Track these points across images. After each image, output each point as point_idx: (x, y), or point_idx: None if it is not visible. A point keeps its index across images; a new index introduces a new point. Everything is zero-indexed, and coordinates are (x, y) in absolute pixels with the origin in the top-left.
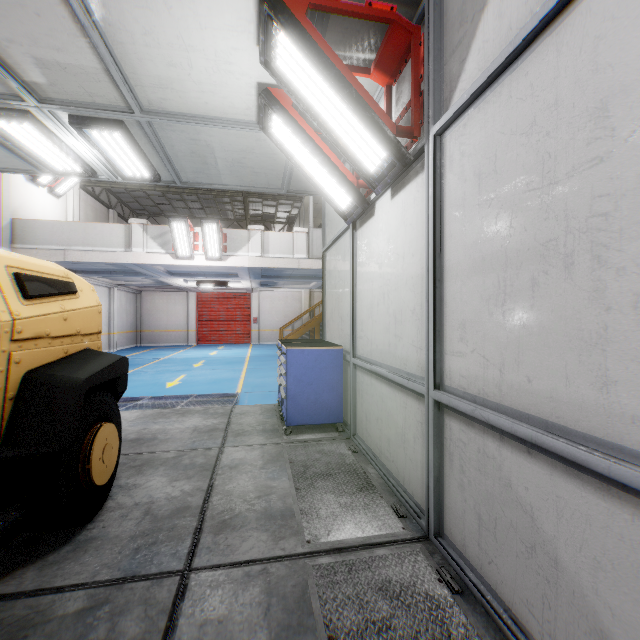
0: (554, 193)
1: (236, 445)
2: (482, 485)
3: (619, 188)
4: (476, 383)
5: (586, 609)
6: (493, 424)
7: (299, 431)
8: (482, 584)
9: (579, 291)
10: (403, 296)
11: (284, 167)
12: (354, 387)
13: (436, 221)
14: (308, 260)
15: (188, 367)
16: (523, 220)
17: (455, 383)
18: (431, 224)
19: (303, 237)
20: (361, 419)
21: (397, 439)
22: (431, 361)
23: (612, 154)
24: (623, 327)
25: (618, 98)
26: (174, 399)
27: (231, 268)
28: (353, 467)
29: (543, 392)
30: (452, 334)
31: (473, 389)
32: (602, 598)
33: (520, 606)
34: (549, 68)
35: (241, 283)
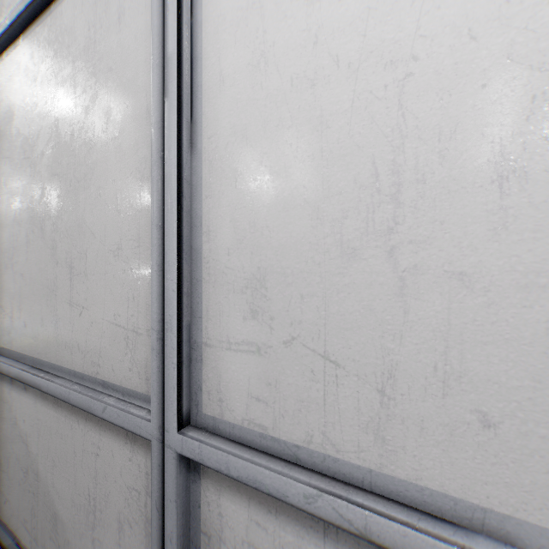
0: (37, 165)
1: None
2: (3, 431)
3: (62, 171)
4: None
5: (50, 502)
6: (0, 371)
7: None
8: (3, 526)
9: (47, 248)
10: None
11: None
12: None
13: None
14: None
15: None
16: (24, 183)
17: None
18: None
19: None
20: None
21: None
22: None
23: (59, 144)
24: (63, 277)
25: (61, 103)
26: None
27: None
28: None
29: (33, 334)
30: None
31: None
32: (56, 488)
33: (22, 528)
34: (35, 58)
35: None
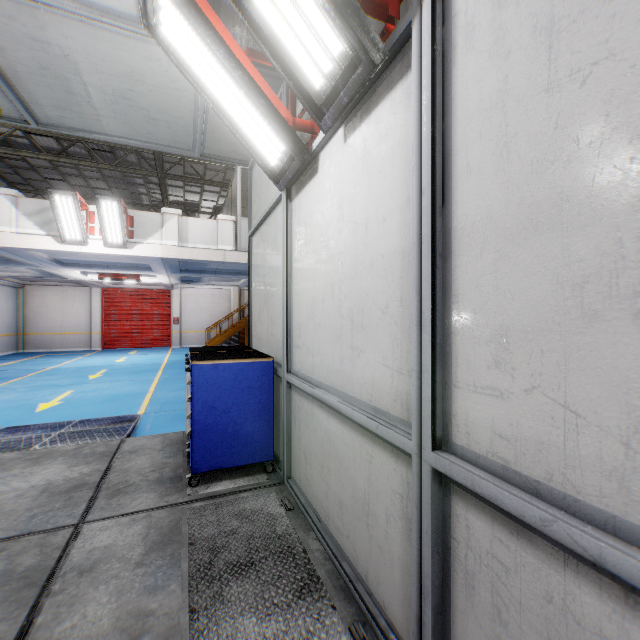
0: None
1: (106, 516)
2: None
3: None
4: (541, 456)
5: None
6: (619, 575)
7: (212, 477)
8: None
9: None
10: (366, 286)
11: (193, 115)
12: (288, 413)
13: (436, 149)
14: (235, 253)
15: (80, 379)
16: None
17: (480, 445)
18: (427, 154)
19: (229, 226)
20: (298, 459)
21: (355, 506)
22: (427, 399)
23: None
24: None
25: None
26: (39, 431)
27: (141, 259)
28: (287, 541)
29: None
30: (472, 352)
31: (531, 467)
32: None
33: None
34: None
35: (157, 278)
